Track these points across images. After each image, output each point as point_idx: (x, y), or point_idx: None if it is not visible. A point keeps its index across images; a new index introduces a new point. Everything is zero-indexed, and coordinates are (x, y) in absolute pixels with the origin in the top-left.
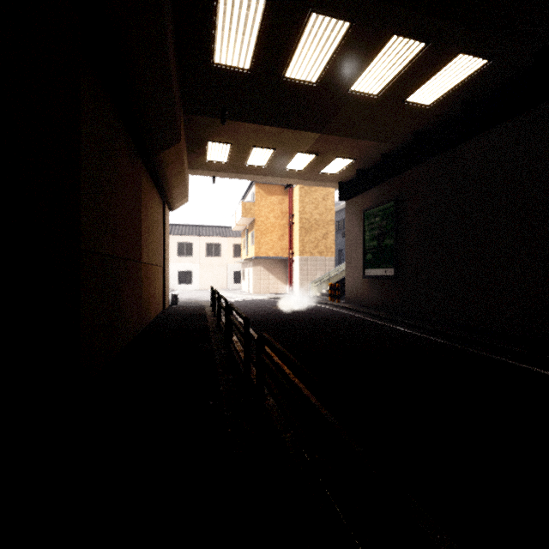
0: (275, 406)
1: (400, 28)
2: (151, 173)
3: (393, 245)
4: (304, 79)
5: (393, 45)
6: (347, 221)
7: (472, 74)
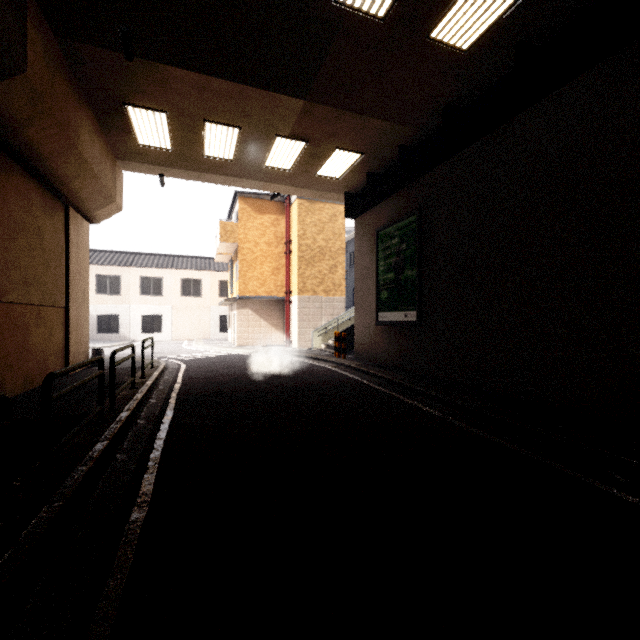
0: None
1: None
2: None
3: (415, 278)
4: None
5: None
6: (357, 247)
7: None
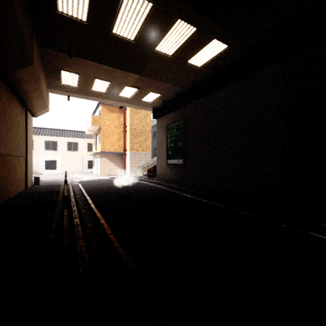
0: (87, 261)
1: (182, 15)
2: (9, 86)
3: (182, 146)
4: (125, 36)
5: (178, 25)
6: (158, 131)
7: (220, 52)
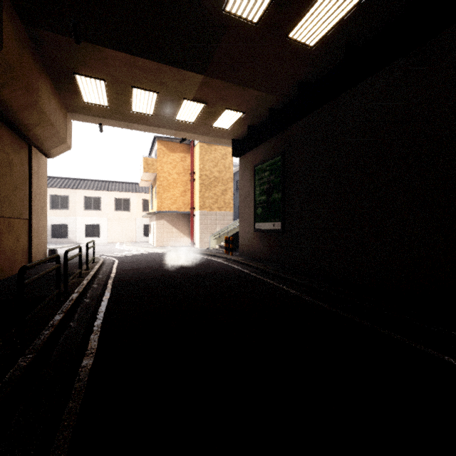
0: None
1: None
2: None
3: (280, 199)
4: None
5: None
6: (241, 177)
7: (358, 2)
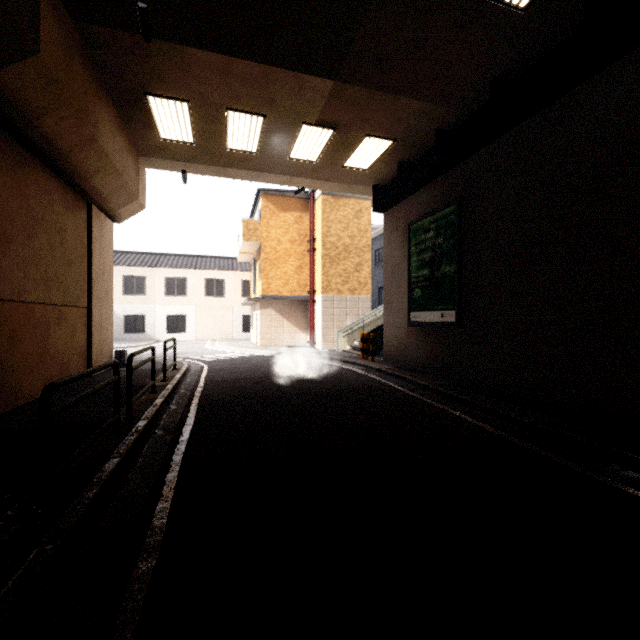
0: None
1: None
2: (9, 130)
3: (454, 274)
4: None
5: None
6: (386, 242)
7: None
